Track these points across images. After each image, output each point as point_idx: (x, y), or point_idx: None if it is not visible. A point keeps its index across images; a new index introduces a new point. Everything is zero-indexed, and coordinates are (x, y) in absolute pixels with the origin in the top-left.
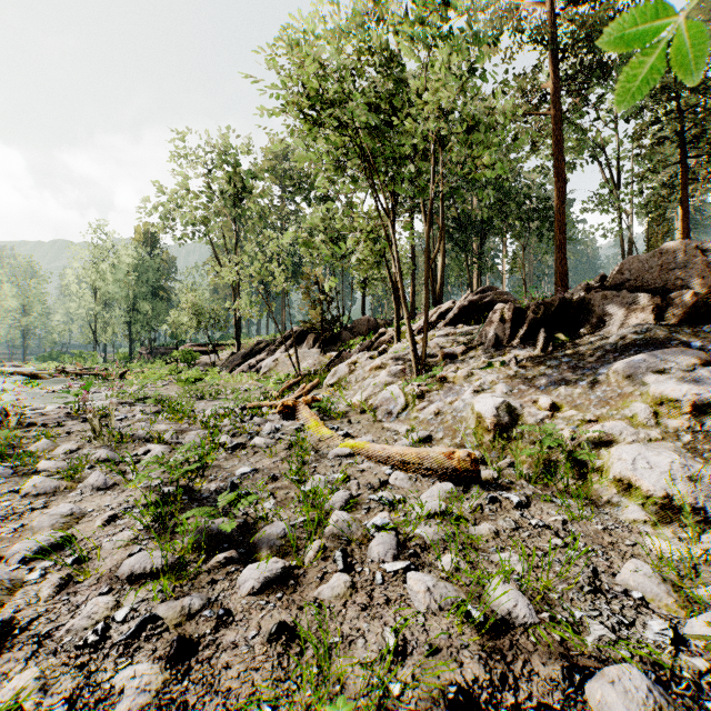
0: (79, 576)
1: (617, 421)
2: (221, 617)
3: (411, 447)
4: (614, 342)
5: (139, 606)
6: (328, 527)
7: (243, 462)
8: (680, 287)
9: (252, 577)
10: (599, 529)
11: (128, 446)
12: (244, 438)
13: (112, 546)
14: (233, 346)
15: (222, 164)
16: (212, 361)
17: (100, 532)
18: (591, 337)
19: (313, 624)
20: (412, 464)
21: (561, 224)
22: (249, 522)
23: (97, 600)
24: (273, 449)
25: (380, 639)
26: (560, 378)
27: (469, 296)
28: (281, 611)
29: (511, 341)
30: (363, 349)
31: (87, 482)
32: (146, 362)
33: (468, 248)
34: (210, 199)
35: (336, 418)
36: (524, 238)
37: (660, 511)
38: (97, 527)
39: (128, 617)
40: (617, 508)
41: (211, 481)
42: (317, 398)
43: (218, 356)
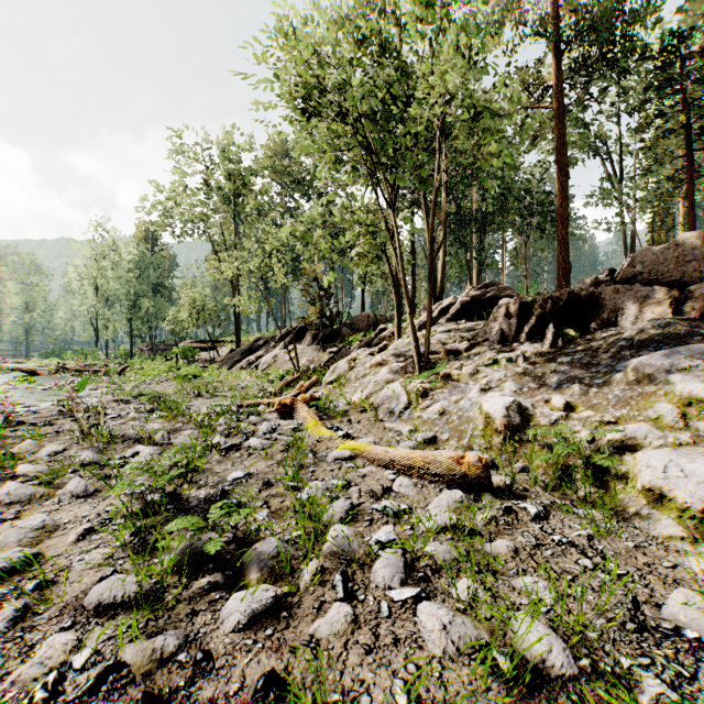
0: (40, 605)
1: (640, 423)
2: (199, 662)
3: (415, 449)
4: (630, 338)
5: (104, 646)
6: (326, 543)
7: (237, 466)
8: (698, 279)
9: (238, 609)
10: (630, 546)
11: (117, 447)
12: (239, 438)
13: (83, 566)
14: (233, 342)
15: (222, 161)
16: (212, 358)
17: (72, 549)
18: (603, 332)
19: (308, 674)
20: (417, 469)
21: (563, 219)
22: (239, 537)
23: (53, 640)
24: (269, 451)
25: (389, 695)
26: (573, 376)
27: (471, 291)
28: (270, 654)
29: (517, 337)
30: (363, 345)
31: (65, 489)
32: (146, 359)
33: (468, 244)
34: (209, 195)
35: (335, 417)
36: (525, 233)
37: (697, 526)
38: (70, 542)
39: (88, 662)
40: (646, 521)
41: (201, 487)
42: (315, 396)
43: (217, 352)
